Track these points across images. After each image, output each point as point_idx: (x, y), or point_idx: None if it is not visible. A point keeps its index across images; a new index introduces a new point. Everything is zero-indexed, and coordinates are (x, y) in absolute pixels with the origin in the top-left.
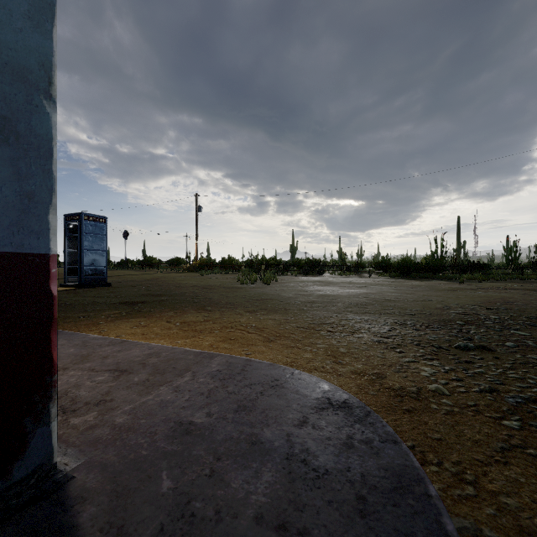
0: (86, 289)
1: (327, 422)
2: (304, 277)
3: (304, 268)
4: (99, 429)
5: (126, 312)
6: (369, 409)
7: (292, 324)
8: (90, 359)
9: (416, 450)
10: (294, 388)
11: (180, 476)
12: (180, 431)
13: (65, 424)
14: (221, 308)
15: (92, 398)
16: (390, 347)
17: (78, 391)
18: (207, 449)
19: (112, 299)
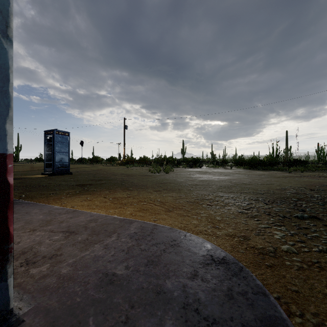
0: (57, 176)
1: (212, 275)
2: (190, 168)
3: (190, 163)
4: (49, 278)
5: (79, 191)
6: (241, 265)
7: (184, 199)
8: (51, 223)
9: (281, 302)
10: (187, 246)
11: (103, 322)
12: (106, 281)
13: (25, 274)
14: (139, 188)
15: (48, 252)
16: (250, 216)
17: (39, 247)
18: (124, 297)
19: (72, 183)
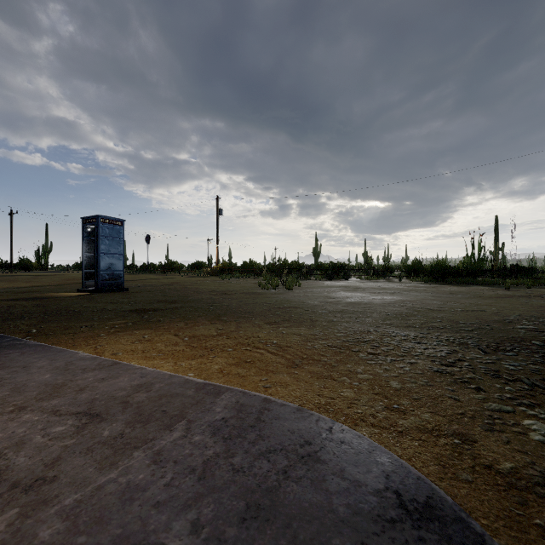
0: (102, 295)
1: None
2: (329, 281)
3: (329, 272)
4: None
5: (132, 322)
6: (479, 529)
7: (321, 341)
8: (61, 392)
9: None
10: (337, 462)
11: None
12: None
13: None
14: (239, 318)
15: (28, 472)
16: (460, 381)
17: (16, 455)
18: None
19: (124, 306)
